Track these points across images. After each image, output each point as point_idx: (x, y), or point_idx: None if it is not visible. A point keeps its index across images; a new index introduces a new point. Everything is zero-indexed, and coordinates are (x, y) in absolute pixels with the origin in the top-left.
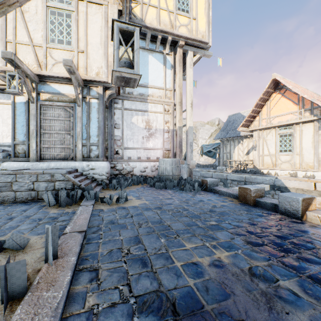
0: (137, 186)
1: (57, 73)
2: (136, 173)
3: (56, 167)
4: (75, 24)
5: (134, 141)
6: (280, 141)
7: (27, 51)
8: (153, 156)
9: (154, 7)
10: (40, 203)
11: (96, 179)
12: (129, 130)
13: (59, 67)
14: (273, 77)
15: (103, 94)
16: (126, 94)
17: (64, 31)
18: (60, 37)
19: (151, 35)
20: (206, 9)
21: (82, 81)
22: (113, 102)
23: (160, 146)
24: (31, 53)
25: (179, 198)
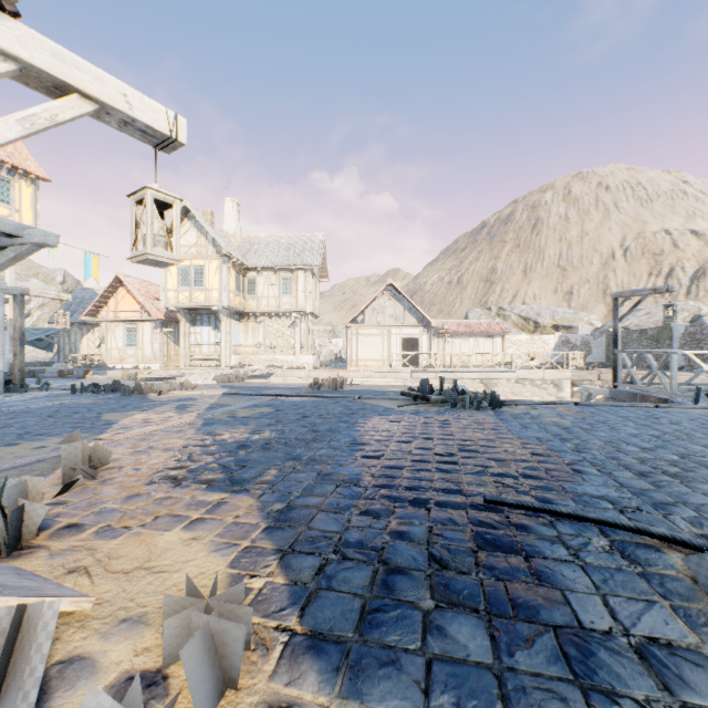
0: None
1: None
2: None
3: None
4: None
5: None
6: (127, 336)
7: None
8: None
9: None
10: None
11: None
12: None
13: None
14: (117, 274)
15: None
16: None
17: None
18: None
19: None
20: (34, 203)
21: None
22: None
23: None
24: None
25: None
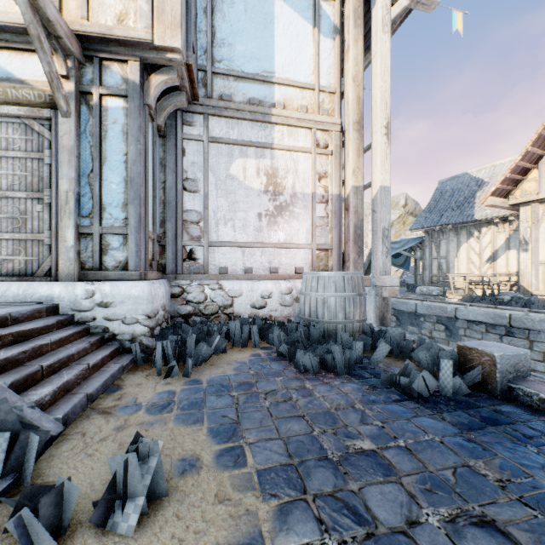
0: (240, 352)
1: None
2: (240, 312)
3: None
4: None
5: (235, 225)
6: None
7: None
8: (287, 266)
9: None
10: None
11: (114, 336)
12: (222, 197)
13: None
14: None
15: (142, 84)
16: (215, 99)
17: None
18: None
19: None
20: None
21: (69, 33)
22: (180, 119)
23: (304, 239)
24: None
25: (419, 462)
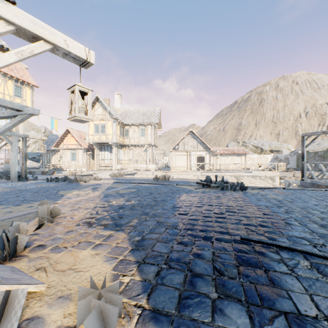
0: None
1: None
2: None
3: None
4: None
5: None
6: (72, 156)
7: None
8: None
9: (2, 93)
10: None
11: None
12: None
13: None
14: (67, 128)
15: None
16: None
17: None
18: None
19: None
20: (32, 97)
21: None
22: None
23: (3, 157)
24: None
25: None
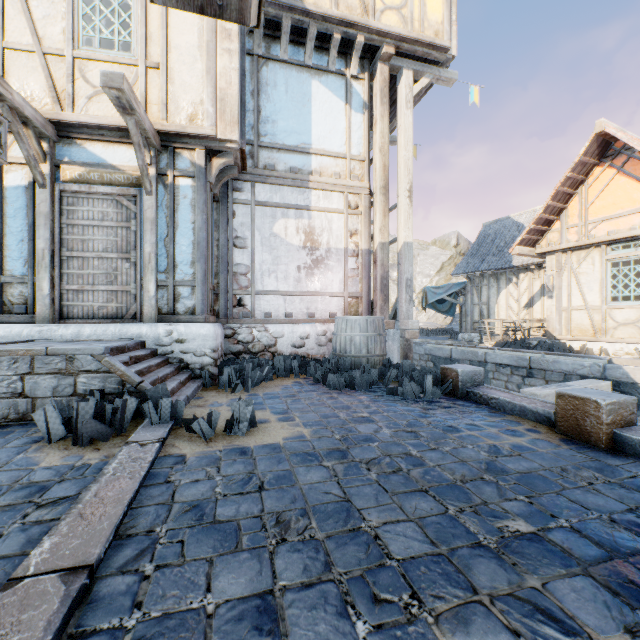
0: (284, 380)
1: (99, 117)
2: (282, 350)
3: (95, 337)
4: (141, 3)
5: (278, 276)
6: (612, 277)
7: (29, 66)
8: (322, 311)
9: None
10: (33, 432)
11: (187, 365)
12: (266, 252)
13: (104, 104)
14: (599, 128)
15: (206, 167)
16: (261, 168)
17: (114, 20)
18: (106, 33)
19: (318, 34)
20: None
21: (154, 133)
22: (231, 187)
23: (337, 288)
24: (38, 72)
25: (391, 419)
